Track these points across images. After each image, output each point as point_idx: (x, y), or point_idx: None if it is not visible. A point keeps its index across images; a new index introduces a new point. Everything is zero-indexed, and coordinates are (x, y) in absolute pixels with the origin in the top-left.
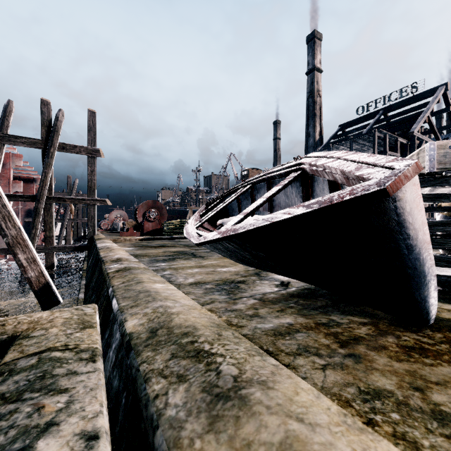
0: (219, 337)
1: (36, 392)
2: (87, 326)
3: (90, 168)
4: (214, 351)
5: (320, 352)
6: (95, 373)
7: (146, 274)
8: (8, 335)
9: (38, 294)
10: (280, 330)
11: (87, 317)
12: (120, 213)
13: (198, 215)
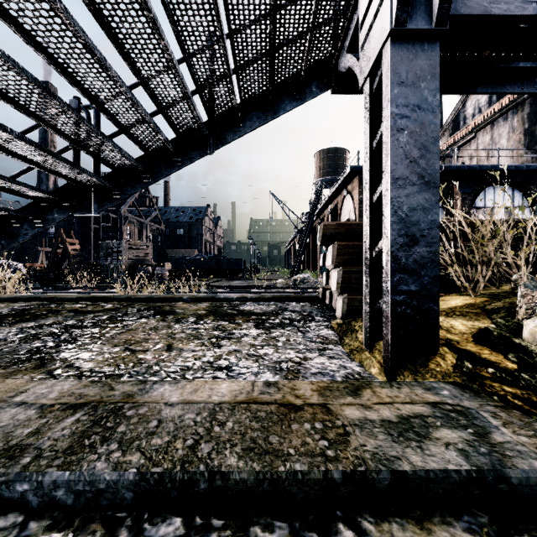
0: None
1: None
2: None
3: None
4: None
5: None
6: None
7: None
8: None
9: None
10: None
11: None
12: None
13: None
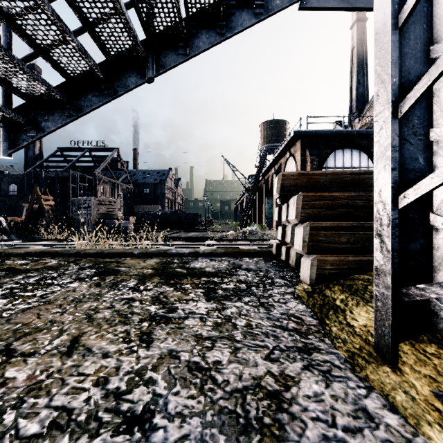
0: None
1: None
2: None
3: None
4: None
5: None
6: None
7: None
8: None
9: None
10: None
11: None
12: None
13: None
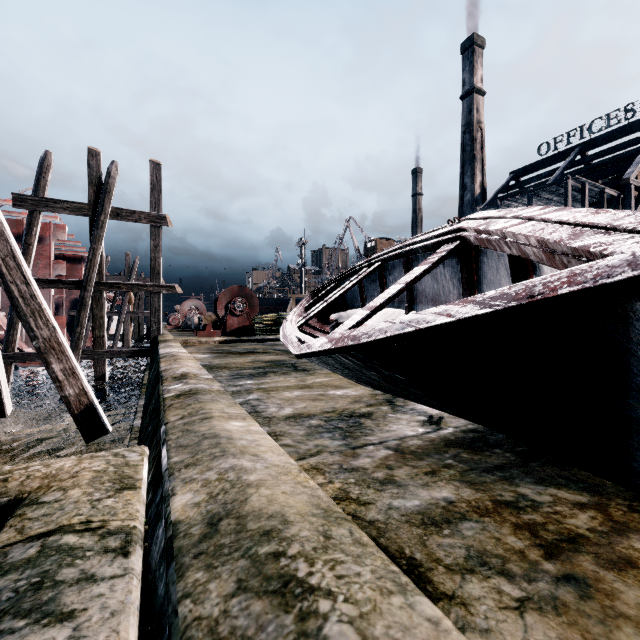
0: (326, 544)
1: (23, 617)
2: (125, 486)
3: (153, 242)
4: (315, 583)
5: (510, 568)
6: (124, 580)
7: (219, 402)
8: (10, 497)
9: (78, 420)
10: (433, 513)
11: (129, 469)
12: (195, 303)
13: (302, 307)
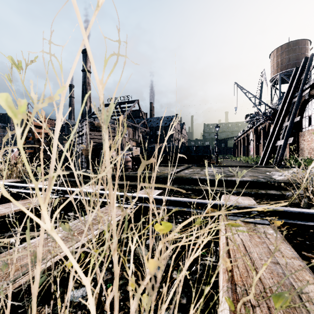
0: None
1: None
2: None
3: None
4: None
5: None
6: None
7: None
8: None
9: None
10: None
11: None
12: None
13: None
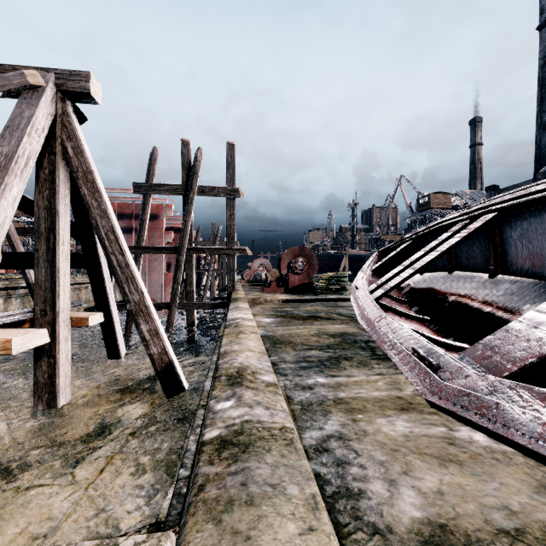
0: None
1: None
2: None
3: (229, 212)
4: None
5: None
6: None
7: (284, 504)
8: None
9: (161, 376)
10: None
11: None
12: (262, 261)
13: (369, 270)
